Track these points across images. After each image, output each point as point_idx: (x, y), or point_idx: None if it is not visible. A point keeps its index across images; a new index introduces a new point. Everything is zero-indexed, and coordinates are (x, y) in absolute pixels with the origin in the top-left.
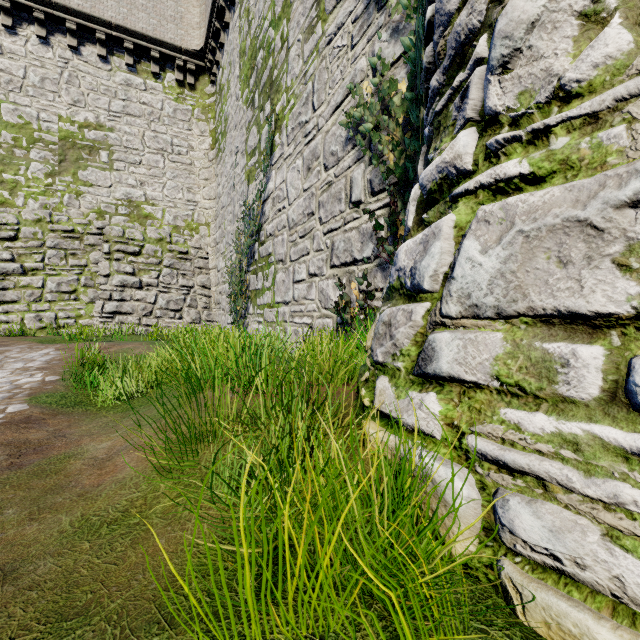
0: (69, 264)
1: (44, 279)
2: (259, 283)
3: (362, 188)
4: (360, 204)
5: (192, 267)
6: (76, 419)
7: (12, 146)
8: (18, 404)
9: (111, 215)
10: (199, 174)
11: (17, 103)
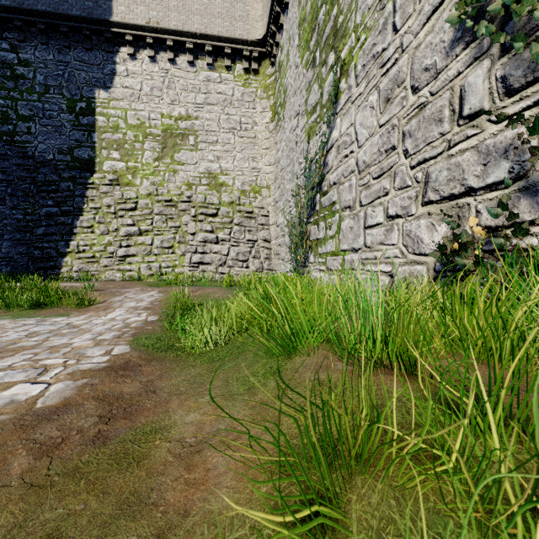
0: (168, 226)
1: (152, 238)
2: (321, 233)
3: (485, 93)
4: (480, 115)
5: (256, 224)
6: (167, 367)
7: (133, 141)
8: (122, 345)
9: (196, 186)
10: (261, 145)
11: (136, 109)
